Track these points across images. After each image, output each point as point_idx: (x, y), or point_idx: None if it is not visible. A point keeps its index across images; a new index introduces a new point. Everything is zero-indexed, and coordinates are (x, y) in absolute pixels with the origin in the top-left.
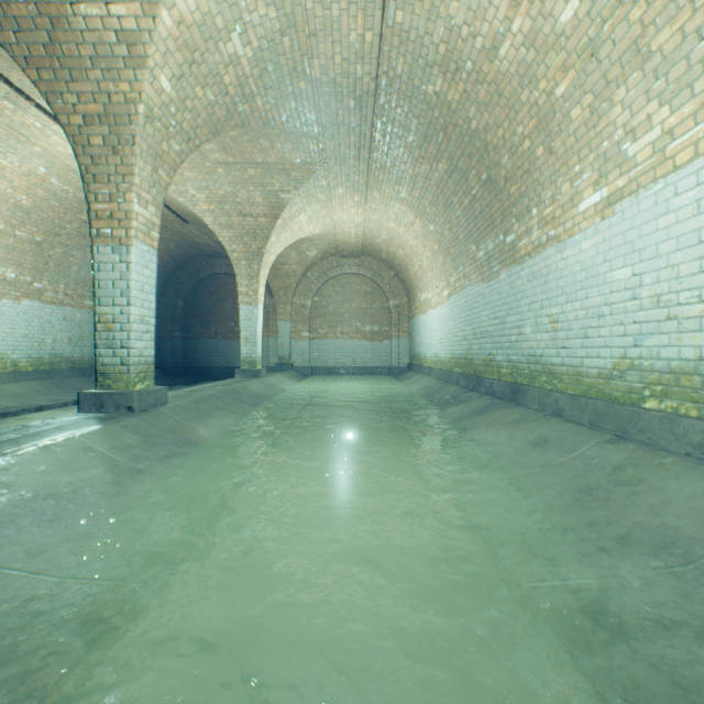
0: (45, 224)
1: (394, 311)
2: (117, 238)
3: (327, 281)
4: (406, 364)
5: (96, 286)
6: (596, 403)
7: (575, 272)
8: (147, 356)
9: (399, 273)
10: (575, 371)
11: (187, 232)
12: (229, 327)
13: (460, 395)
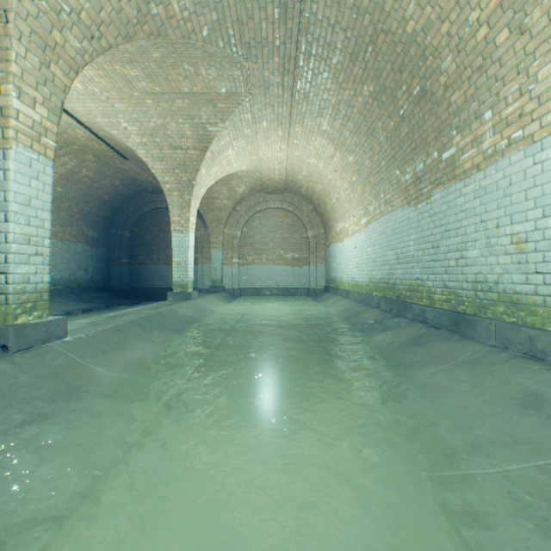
0: None
1: (312, 241)
2: None
3: (254, 214)
4: (323, 286)
5: None
6: None
7: None
8: (38, 283)
9: (317, 207)
10: None
11: (128, 169)
12: (169, 254)
13: (385, 320)
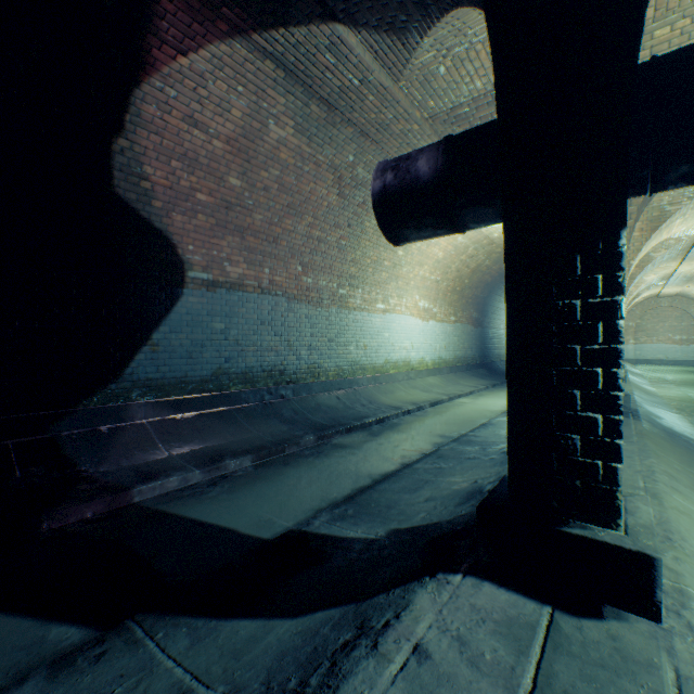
0: None
1: None
2: None
3: (645, 311)
4: None
5: None
6: None
7: None
8: None
9: None
10: None
11: None
12: None
13: None
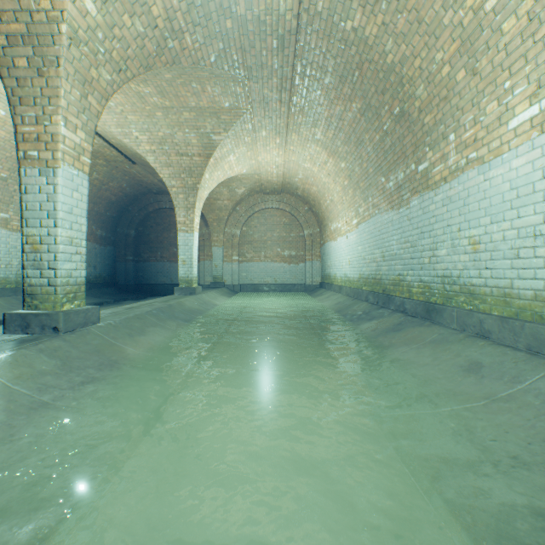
0: (9, 163)
1: (308, 239)
2: (43, 160)
3: (253, 214)
4: (318, 283)
5: (23, 208)
6: (537, 327)
7: (503, 191)
8: (77, 277)
9: (313, 207)
10: (503, 292)
11: (135, 172)
12: (172, 252)
13: (371, 311)
